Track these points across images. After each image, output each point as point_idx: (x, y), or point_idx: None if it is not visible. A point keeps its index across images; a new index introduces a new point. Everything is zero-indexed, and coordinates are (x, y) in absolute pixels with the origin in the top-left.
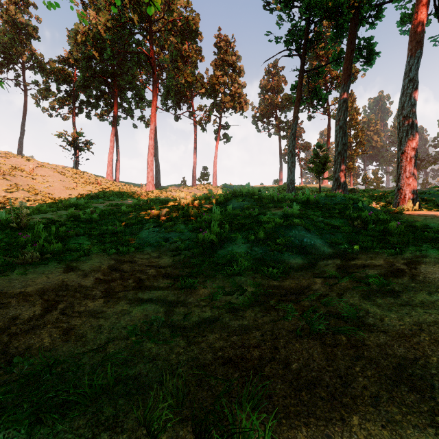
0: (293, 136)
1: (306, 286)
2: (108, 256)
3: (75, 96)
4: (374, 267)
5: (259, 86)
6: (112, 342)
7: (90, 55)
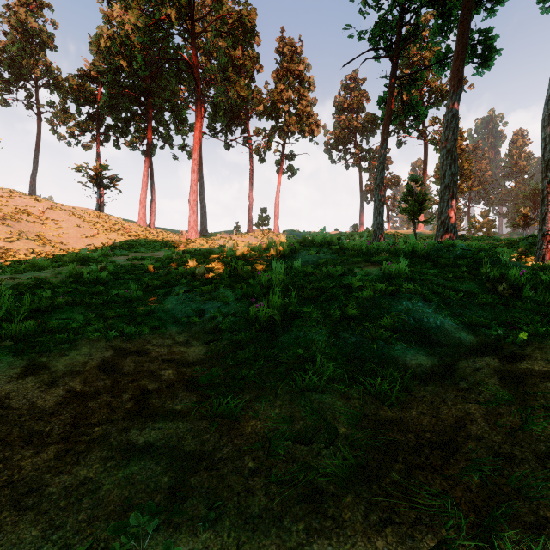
0: (381, 165)
1: (456, 425)
2: (105, 341)
3: (99, 119)
4: None
5: (334, 105)
6: None
7: (117, 66)
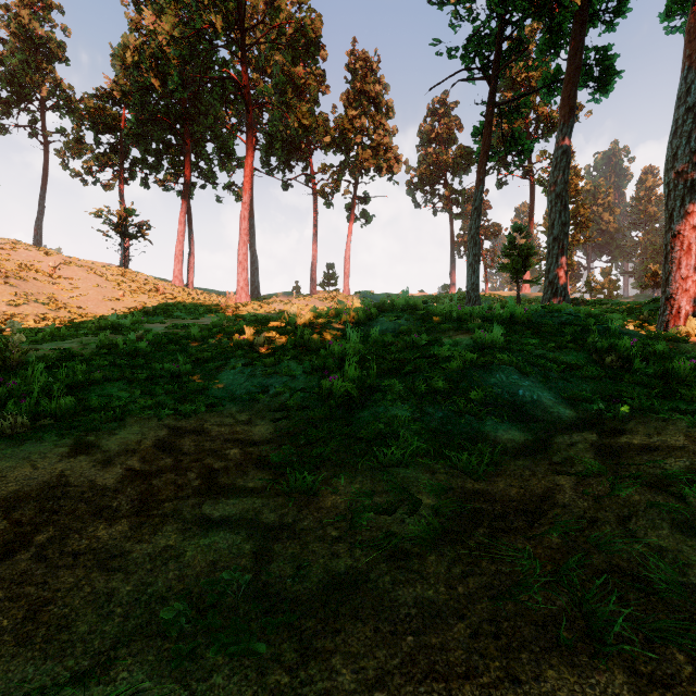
0: (476, 212)
1: (544, 494)
2: (157, 420)
3: (123, 151)
4: (672, 453)
5: (418, 134)
6: (123, 656)
7: (147, 85)
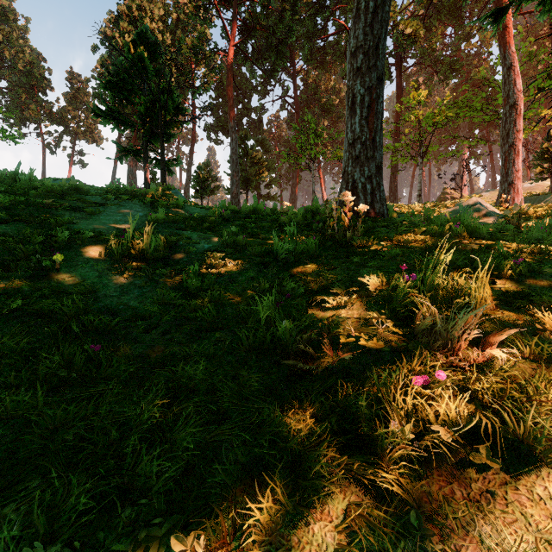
0: (114, 174)
1: None
2: None
3: None
4: None
5: None
6: None
7: None
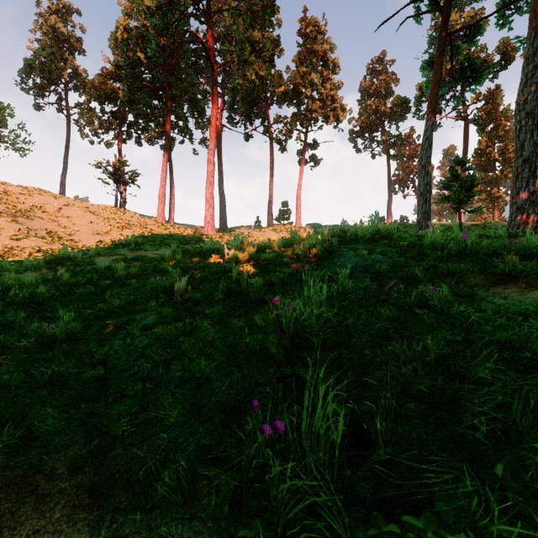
0: (428, 142)
1: None
2: None
3: (121, 117)
4: None
5: (359, 90)
6: None
7: (135, 59)
